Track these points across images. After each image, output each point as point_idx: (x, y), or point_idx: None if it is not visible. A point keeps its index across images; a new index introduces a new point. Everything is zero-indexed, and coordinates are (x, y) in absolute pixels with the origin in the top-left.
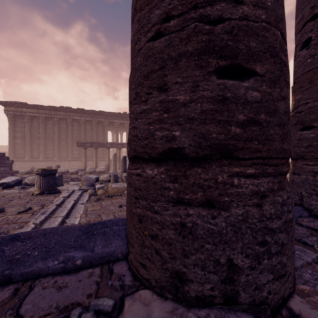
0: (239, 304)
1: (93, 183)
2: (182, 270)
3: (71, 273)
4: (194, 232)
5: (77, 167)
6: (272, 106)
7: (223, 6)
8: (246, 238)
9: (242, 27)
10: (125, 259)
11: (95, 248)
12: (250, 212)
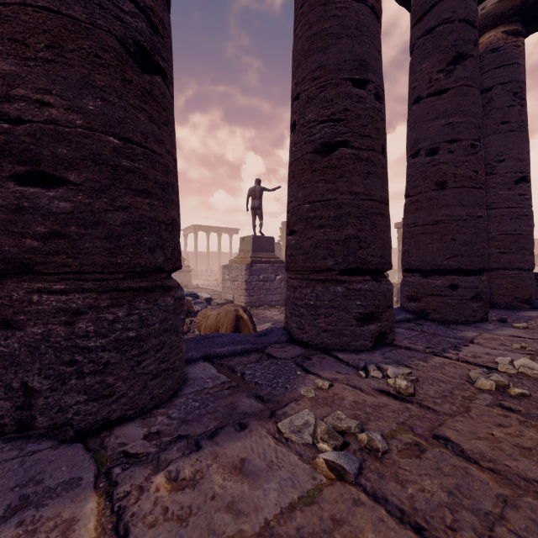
0: (35, 429)
1: None
2: None
3: None
4: None
5: None
6: (91, 218)
7: (23, 106)
8: (46, 359)
9: (48, 132)
10: None
11: None
12: (54, 331)
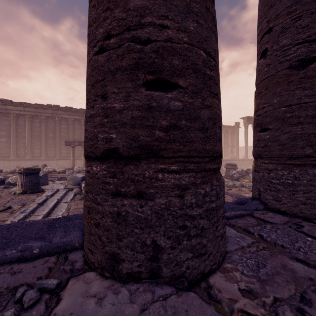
0: (161, 278)
1: (79, 182)
2: (117, 252)
3: (28, 261)
4: (126, 219)
5: (65, 166)
6: (193, 114)
7: (151, 30)
8: (168, 223)
9: (167, 48)
10: (82, 248)
11: (54, 239)
12: (172, 202)
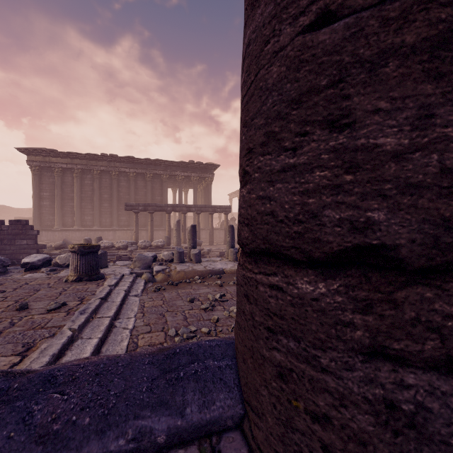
0: None
1: (149, 264)
2: None
3: None
4: (421, 426)
5: (125, 239)
6: None
7: None
8: None
9: None
10: (237, 428)
11: (186, 408)
12: None
